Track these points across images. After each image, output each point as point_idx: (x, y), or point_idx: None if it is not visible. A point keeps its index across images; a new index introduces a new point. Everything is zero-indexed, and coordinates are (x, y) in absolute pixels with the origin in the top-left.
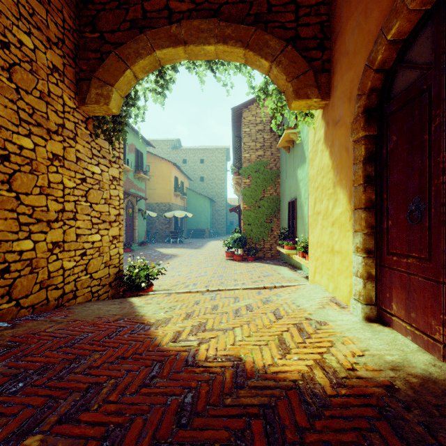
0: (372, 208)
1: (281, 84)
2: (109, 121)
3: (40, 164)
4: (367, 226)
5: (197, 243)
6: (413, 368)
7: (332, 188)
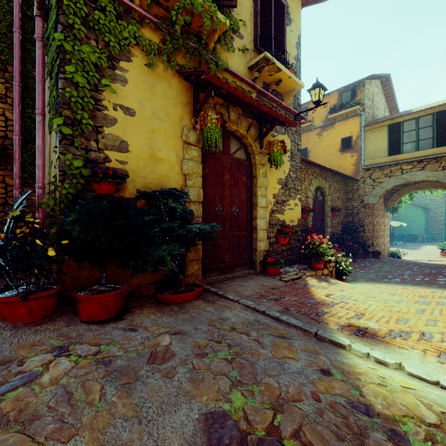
0: None
1: None
2: (391, 208)
3: (381, 225)
4: None
5: (411, 246)
6: None
7: None
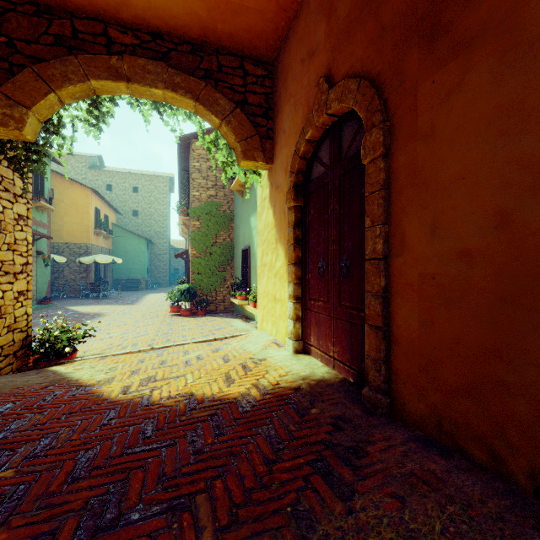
0: (300, 264)
1: (231, 142)
2: (19, 147)
3: None
4: (296, 278)
5: (130, 297)
6: (315, 376)
7: (275, 244)
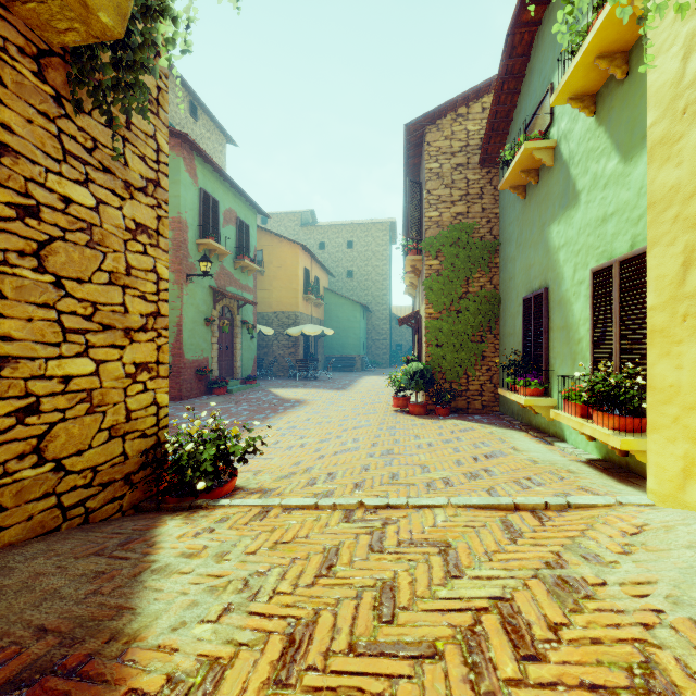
0: None
1: None
2: (105, 63)
3: None
4: None
5: (341, 380)
6: None
7: None
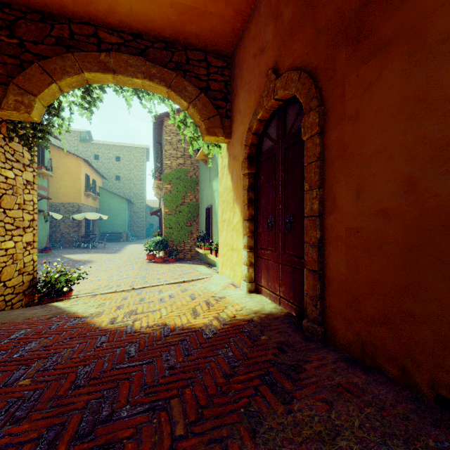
0: (253, 220)
1: (197, 121)
2: (28, 127)
3: None
4: (250, 231)
5: (113, 247)
6: (265, 311)
7: (232, 203)
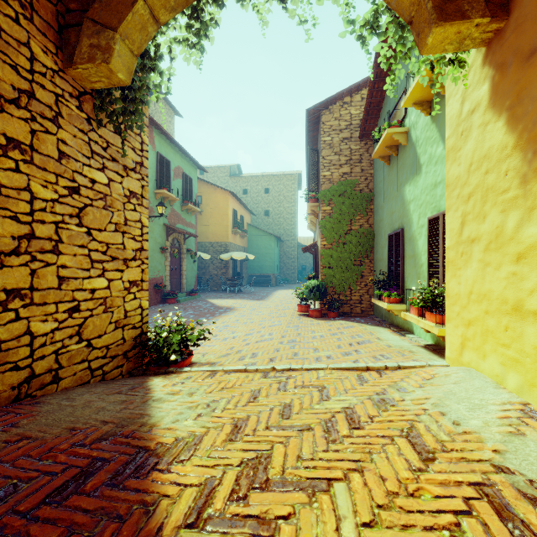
0: None
1: (407, 4)
2: (117, 98)
3: None
4: None
5: (260, 293)
6: None
7: (515, 187)
